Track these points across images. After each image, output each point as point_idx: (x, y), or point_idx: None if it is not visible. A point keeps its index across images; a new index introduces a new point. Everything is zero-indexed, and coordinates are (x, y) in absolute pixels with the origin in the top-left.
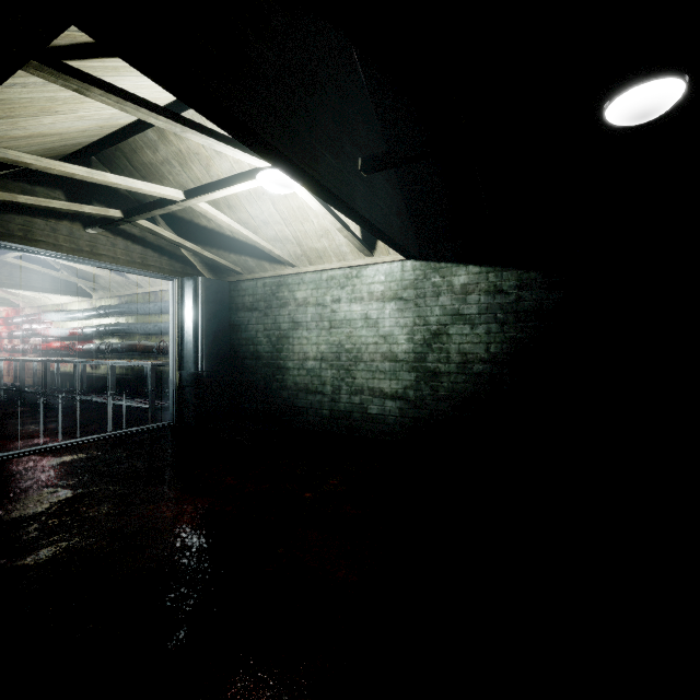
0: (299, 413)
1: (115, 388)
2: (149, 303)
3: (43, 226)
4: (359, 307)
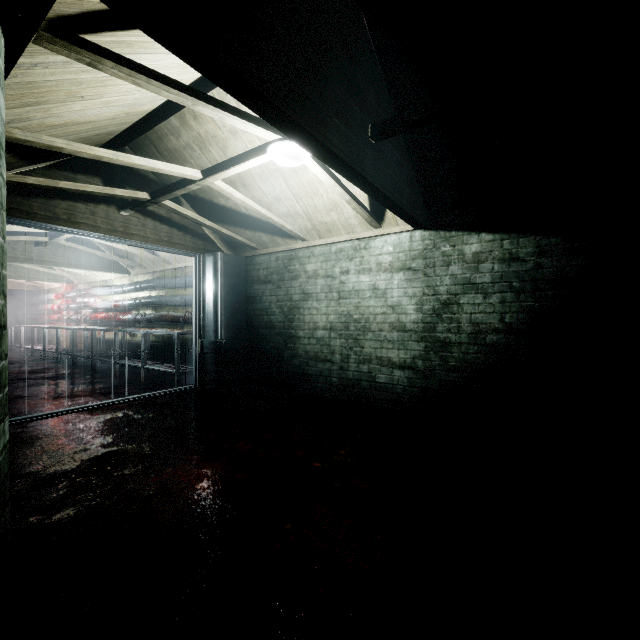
0: (309, 380)
1: (148, 354)
2: (176, 278)
3: (83, 210)
4: (367, 278)
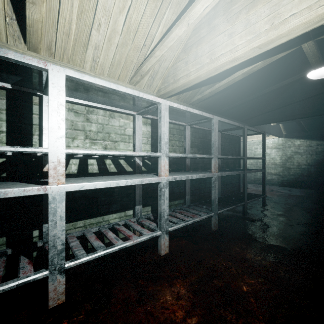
0: None
1: None
2: None
3: None
4: None
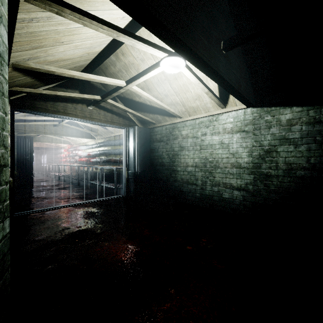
0: (183, 194)
1: (103, 178)
2: (116, 140)
3: (71, 107)
4: (217, 137)
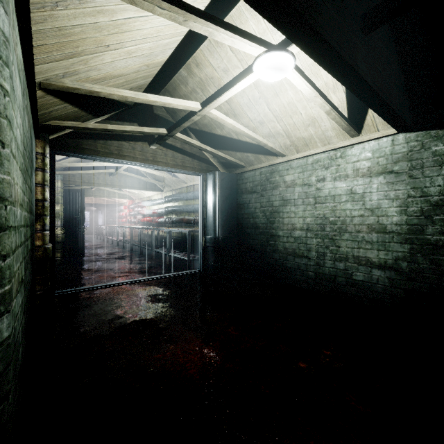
0: (287, 272)
1: (172, 245)
2: (189, 192)
3: (127, 147)
4: (343, 184)
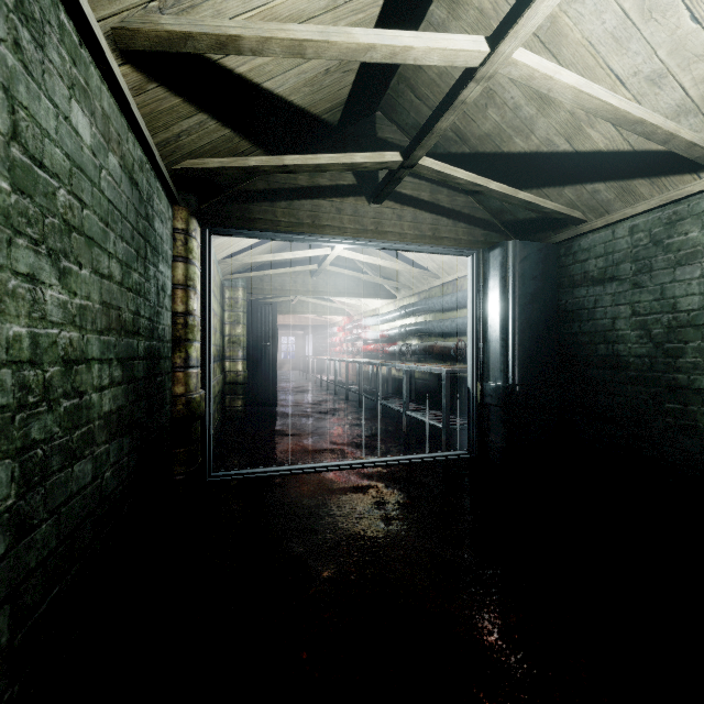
0: None
1: (413, 394)
2: (445, 295)
3: (328, 209)
4: None
